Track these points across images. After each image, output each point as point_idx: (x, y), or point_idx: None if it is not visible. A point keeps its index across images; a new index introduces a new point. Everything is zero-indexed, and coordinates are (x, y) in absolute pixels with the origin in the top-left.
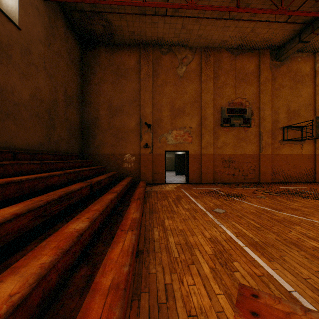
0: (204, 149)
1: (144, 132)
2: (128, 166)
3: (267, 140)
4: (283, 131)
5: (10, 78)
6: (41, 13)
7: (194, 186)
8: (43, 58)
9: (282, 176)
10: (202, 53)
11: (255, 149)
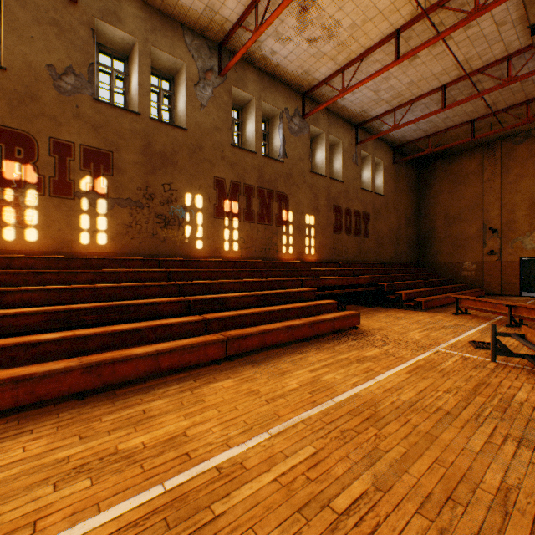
0: None
1: (488, 238)
2: (467, 274)
3: None
4: None
5: (380, 225)
6: (392, 174)
7: None
8: (393, 202)
9: None
10: None
11: None
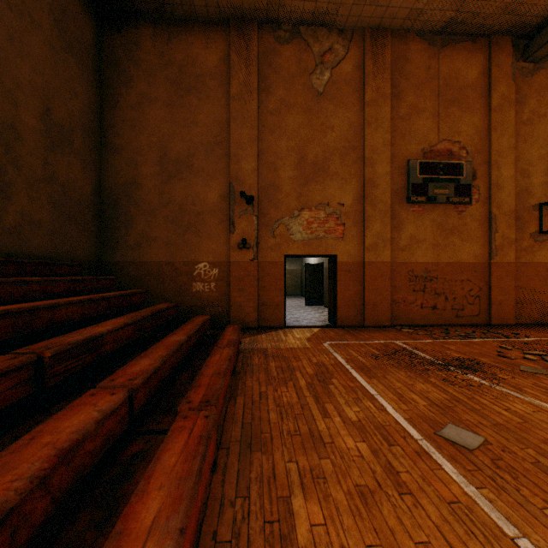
0: (370, 252)
1: (240, 213)
2: (204, 288)
3: (506, 233)
4: (541, 214)
5: None
6: None
7: (350, 335)
8: None
9: (537, 311)
10: (367, 41)
11: (481, 251)
